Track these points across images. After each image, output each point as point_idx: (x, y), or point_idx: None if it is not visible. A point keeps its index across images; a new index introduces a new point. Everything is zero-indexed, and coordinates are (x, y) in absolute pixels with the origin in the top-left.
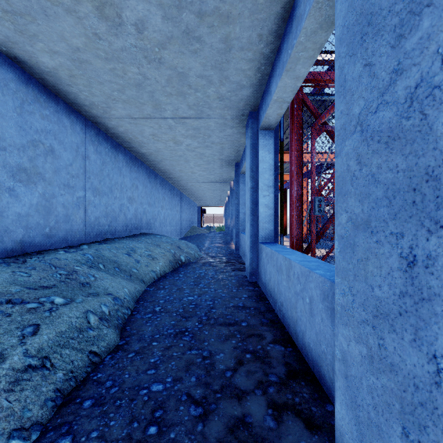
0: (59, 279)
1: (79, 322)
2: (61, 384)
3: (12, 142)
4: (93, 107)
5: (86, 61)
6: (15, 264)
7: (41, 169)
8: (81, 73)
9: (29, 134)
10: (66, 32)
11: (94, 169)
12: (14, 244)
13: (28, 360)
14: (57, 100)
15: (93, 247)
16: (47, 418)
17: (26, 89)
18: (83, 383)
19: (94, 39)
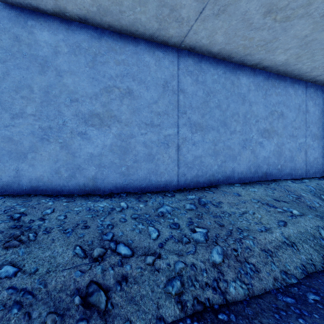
0: (291, 199)
1: (312, 231)
2: (304, 263)
3: (261, 116)
4: (313, 70)
5: (311, 40)
6: (264, 185)
7: (275, 128)
8: (305, 51)
9: (269, 108)
10: (297, 31)
11: (312, 119)
12: (262, 174)
13: (283, 239)
14: (284, 79)
15: (313, 181)
16: (299, 277)
17: (267, 82)
18: (321, 272)
19: (321, 20)
